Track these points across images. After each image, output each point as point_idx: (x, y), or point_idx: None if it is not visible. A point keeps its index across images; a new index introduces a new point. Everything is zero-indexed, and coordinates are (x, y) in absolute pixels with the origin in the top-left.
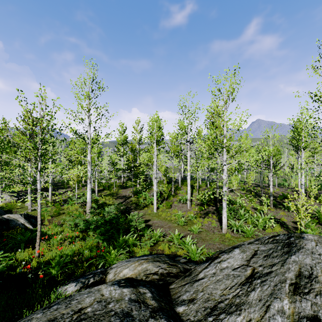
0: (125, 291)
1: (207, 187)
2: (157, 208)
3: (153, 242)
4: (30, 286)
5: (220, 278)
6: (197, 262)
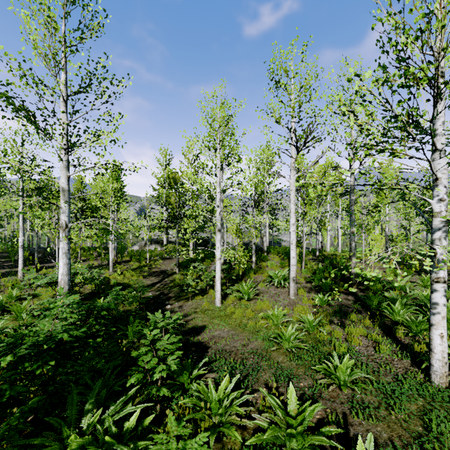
0: None
1: (314, 256)
2: (223, 297)
3: None
4: None
5: None
6: None
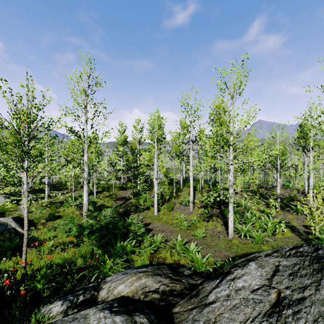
0: (117, 320)
1: (209, 188)
2: (158, 211)
3: (154, 249)
4: (10, 304)
5: (236, 303)
6: (203, 273)
